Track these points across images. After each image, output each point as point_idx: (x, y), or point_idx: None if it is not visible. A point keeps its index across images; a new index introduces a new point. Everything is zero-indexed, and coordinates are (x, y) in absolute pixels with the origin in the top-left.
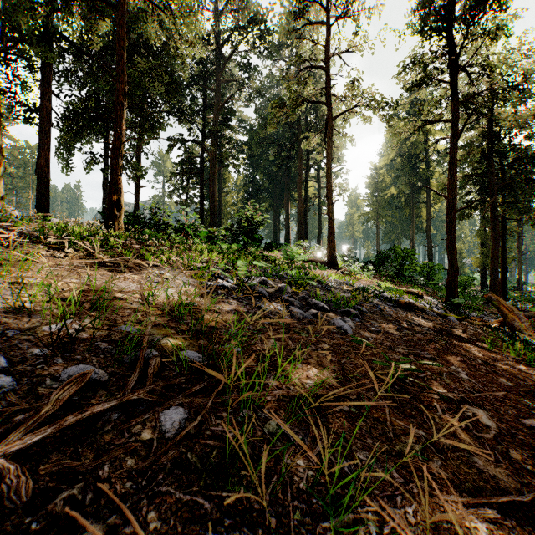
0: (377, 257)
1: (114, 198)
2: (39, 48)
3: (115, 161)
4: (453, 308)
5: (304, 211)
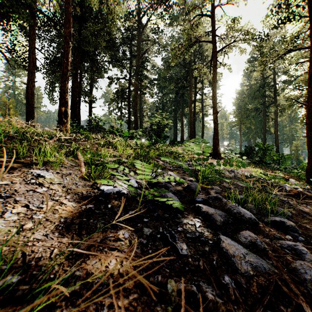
0: (246, 150)
1: (62, 109)
2: (24, 17)
3: (63, 83)
4: None
5: (193, 121)
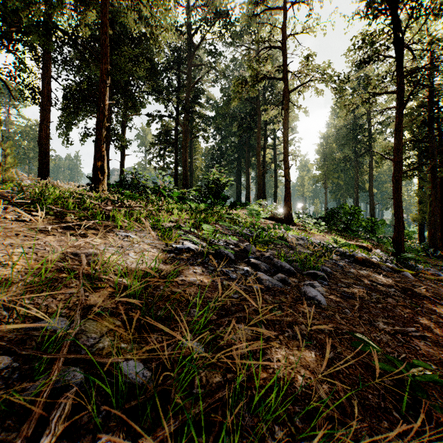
0: (327, 214)
1: (99, 164)
2: (39, 39)
3: (99, 132)
4: (401, 261)
5: (262, 174)
